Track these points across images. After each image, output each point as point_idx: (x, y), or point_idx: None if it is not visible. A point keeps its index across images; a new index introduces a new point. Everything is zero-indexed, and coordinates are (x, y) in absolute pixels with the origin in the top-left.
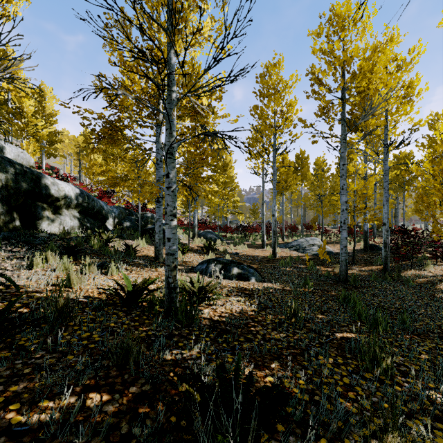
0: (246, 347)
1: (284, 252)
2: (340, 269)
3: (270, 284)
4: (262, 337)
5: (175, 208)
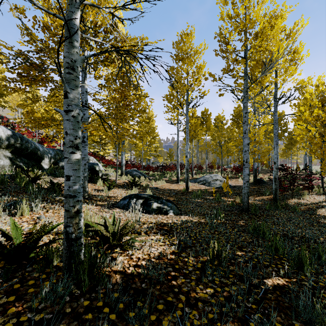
0: None
1: (194, 186)
2: (243, 200)
3: (187, 217)
4: (186, 297)
5: (77, 137)
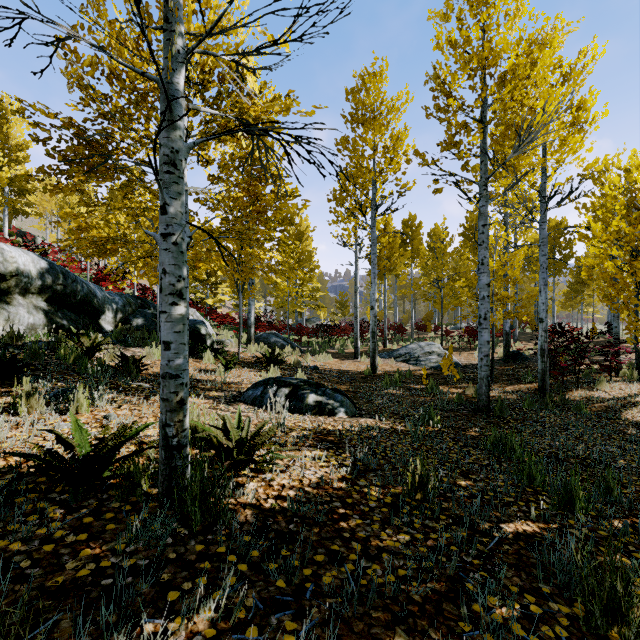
0: (328, 584)
1: (388, 364)
2: (479, 392)
3: (370, 421)
4: (363, 546)
5: (181, 278)
